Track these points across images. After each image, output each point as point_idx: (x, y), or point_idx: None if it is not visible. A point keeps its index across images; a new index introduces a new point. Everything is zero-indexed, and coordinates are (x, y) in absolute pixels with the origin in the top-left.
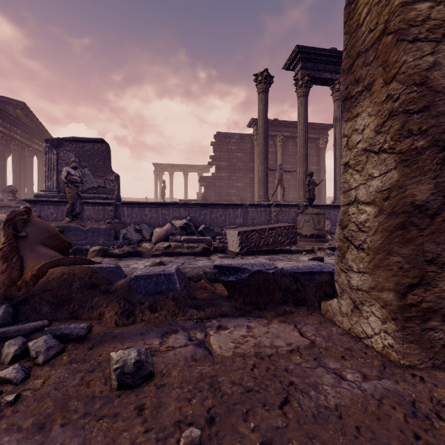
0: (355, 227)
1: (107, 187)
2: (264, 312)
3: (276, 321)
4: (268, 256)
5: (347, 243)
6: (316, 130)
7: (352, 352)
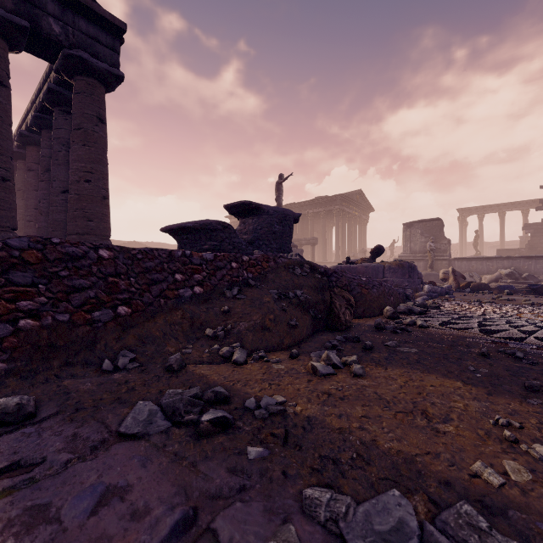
0: None
1: (441, 248)
2: None
3: None
4: None
5: None
6: None
7: None
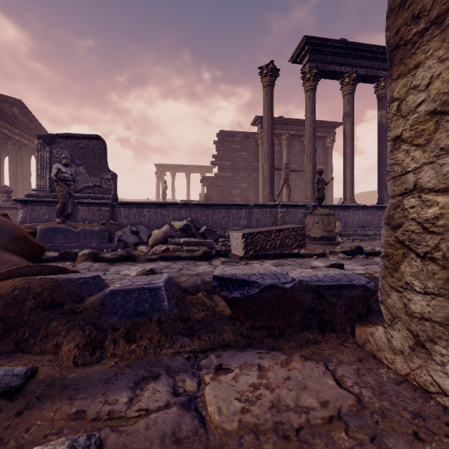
0: (417, 226)
1: (103, 186)
2: (280, 342)
3: (298, 357)
4: (275, 261)
5: (402, 249)
6: (323, 128)
7: (426, 423)
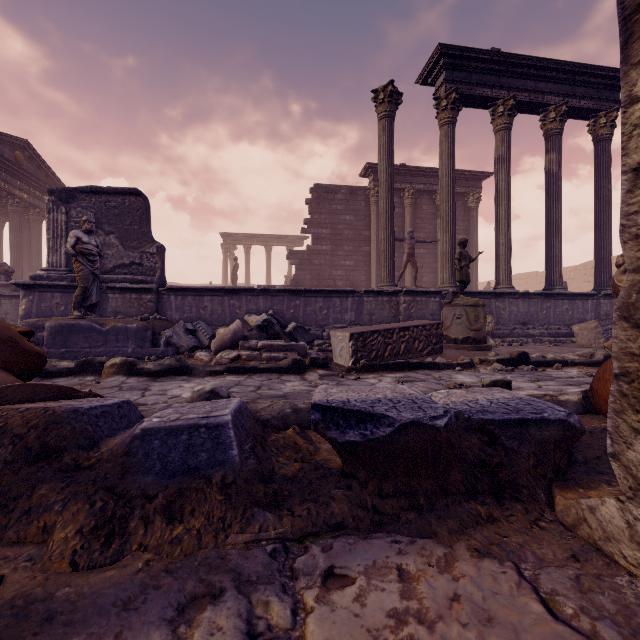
0: None
1: (145, 264)
2: (431, 521)
3: (465, 551)
4: (399, 375)
5: None
6: (464, 181)
7: None
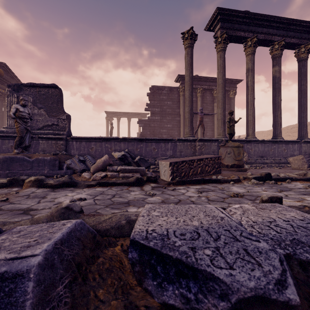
0: None
1: (59, 125)
2: None
3: None
4: (198, 186)
5: None
6: (227, 84)
7: None
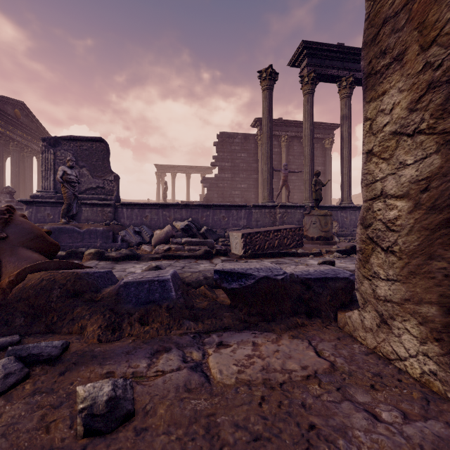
0: (382, 225)
1: (106, 187)
2: (272, 325)
3: (286, 336)
4: (273, 260)
5: (371, 244)
6: (322, 130)
7: (382, 379)
